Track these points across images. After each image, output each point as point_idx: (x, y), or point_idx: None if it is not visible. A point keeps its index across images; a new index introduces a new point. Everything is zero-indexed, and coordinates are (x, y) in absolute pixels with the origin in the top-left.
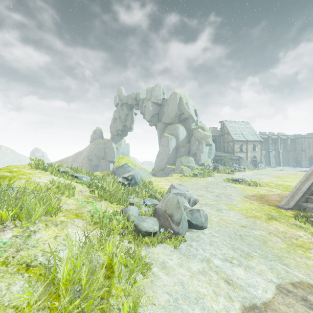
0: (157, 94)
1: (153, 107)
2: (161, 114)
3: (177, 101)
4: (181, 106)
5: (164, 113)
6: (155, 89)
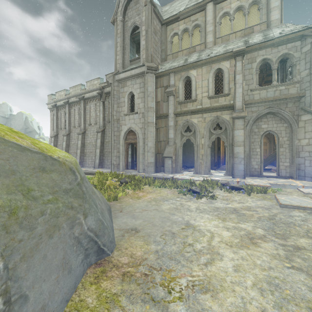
0: (5, 110)
1: (0, 119)
2: (8, 125)
3: (24, 119)
4: (27, 123)
5: (12, 125)
6: (2, 106)
